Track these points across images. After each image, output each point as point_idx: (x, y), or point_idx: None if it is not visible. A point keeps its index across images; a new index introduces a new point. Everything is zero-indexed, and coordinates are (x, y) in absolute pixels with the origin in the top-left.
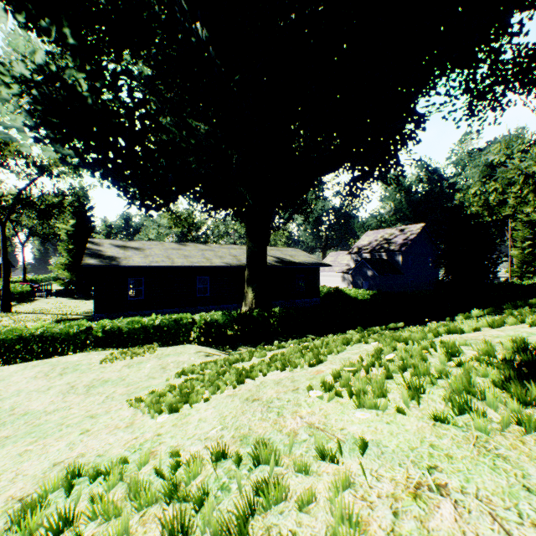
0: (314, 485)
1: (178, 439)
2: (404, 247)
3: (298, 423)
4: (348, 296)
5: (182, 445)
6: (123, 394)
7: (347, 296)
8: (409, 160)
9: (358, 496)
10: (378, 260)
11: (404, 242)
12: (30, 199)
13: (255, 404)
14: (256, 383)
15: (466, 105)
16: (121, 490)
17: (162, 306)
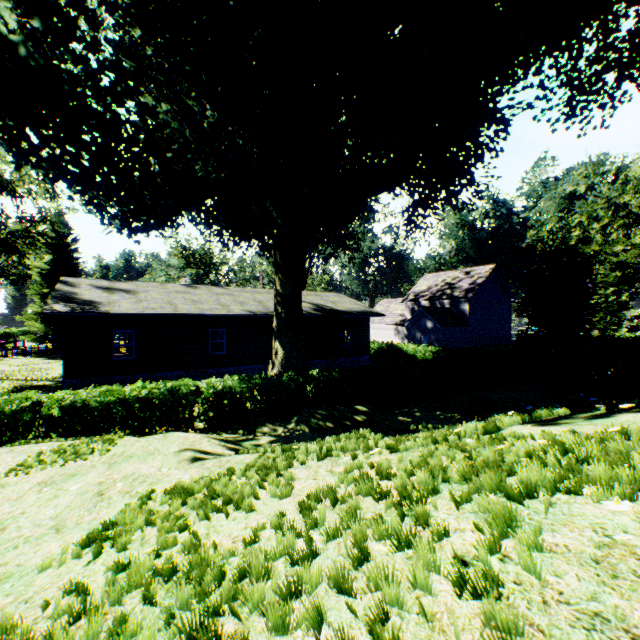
0: None
1: None
2: (471, 293)
3: None
4: (405, 353)
5: None
6: None
7: (404, 353)
8: (486, 177)
9: None
10: (440, 309)
11: (471, 287)
12: None
13: None
14: None
15: (565, 101)
16: None
17: (162, 369)
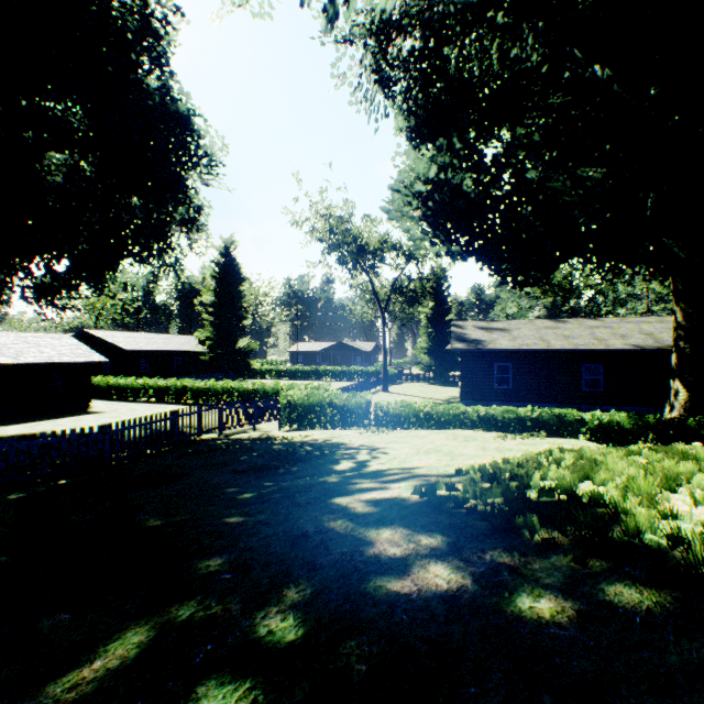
0: None
1: None
2: None
3: None
4: None
5: None
6: None
7: None
8: None
9: None
10: None
11: None
12: (401, 288)
13: None
14: None
15: None
16: None
17: (533, 400)
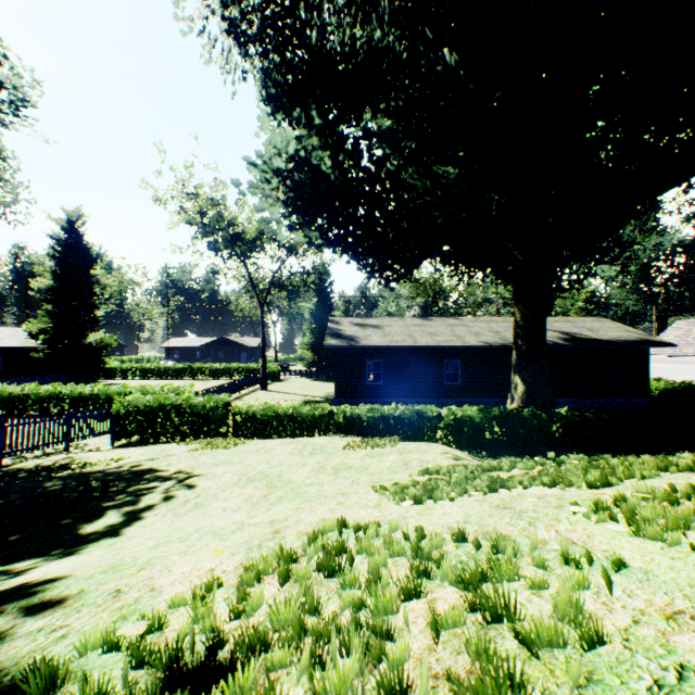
0: (552, 582)
1: (422, 522)
2: None
3: (550, 535)
4: None
5: (426, 527)
6: (367, 482)
7: None
8: None
9: (598, 600)
10: None
11: None
12: (281, 281)
13: (504, 511)
14: (511, 494)
15: None
16: (376, 543)
17: (403, 395)
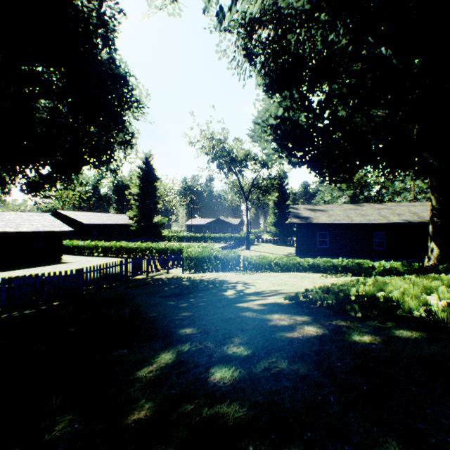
0: None
1: None
2: None
3: None
4: None
5: None
6: None
7: None
8: None
9: None
10: None
11: None
12: (258, 184)
13: None
14: None
15: None
16: None
17: (342, 254)
